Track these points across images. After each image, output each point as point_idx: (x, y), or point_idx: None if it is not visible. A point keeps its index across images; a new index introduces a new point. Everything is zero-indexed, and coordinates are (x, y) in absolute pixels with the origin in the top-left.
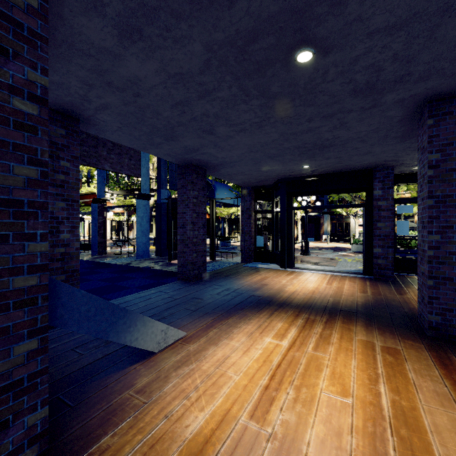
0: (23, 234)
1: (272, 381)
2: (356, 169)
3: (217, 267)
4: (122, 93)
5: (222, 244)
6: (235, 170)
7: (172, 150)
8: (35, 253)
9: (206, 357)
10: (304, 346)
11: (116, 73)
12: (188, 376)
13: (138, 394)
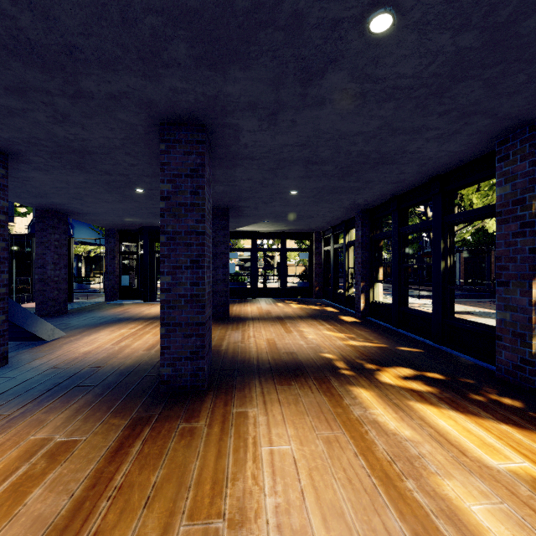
0: (1, 270)
1: (123, 339)
2: None
3: (78, 306)
4: (14, 178)
5: (79, 287)
6: (99, 218)
7: (37, 202)
8: (5, 279)
9: (84, 339)
10: (144, 329)
11: (17, 174)
12: (75, 344)
13: (47, 351)
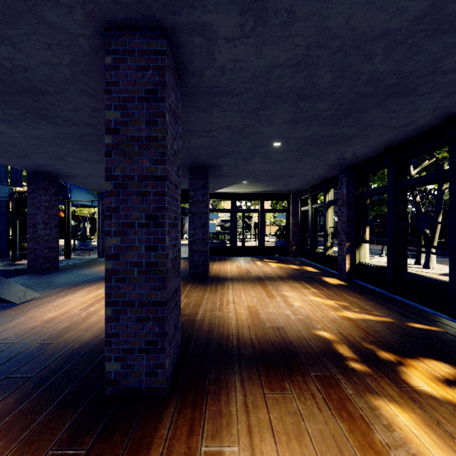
0: None
1: (95, 301)
2: (183, 189)
3: (72, 263)
4: None
5: (81, 244)
6: (88, 180)
7: (24, 163)
8: None
9: (56, 301)
10: None
11: None
12: (43, 308)
13: (10, 316)
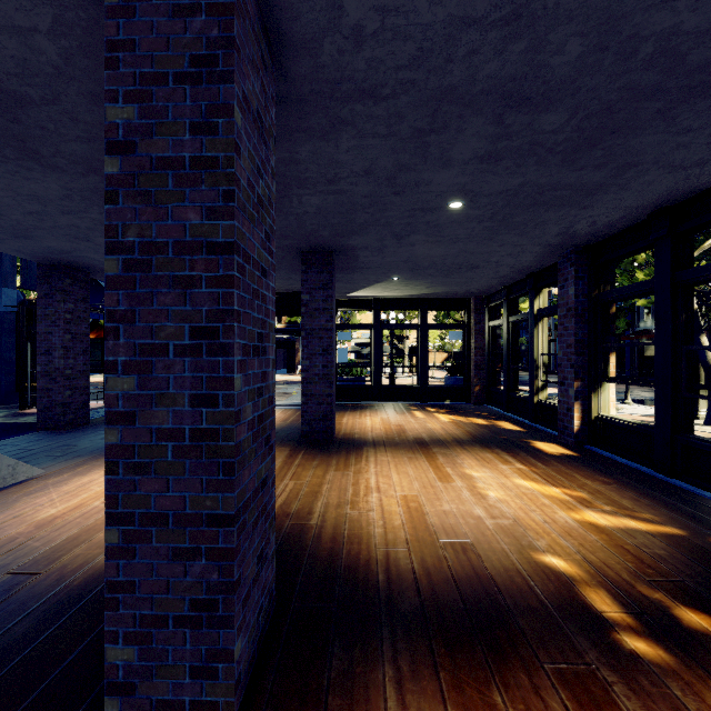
0: None
1: None
2: (293, 291)
3: None
4: None
5: None
6: None
7: (26, 248)
8: None
9: (69, 483)
10: None
11: None
12: (43, 496)
13: None
